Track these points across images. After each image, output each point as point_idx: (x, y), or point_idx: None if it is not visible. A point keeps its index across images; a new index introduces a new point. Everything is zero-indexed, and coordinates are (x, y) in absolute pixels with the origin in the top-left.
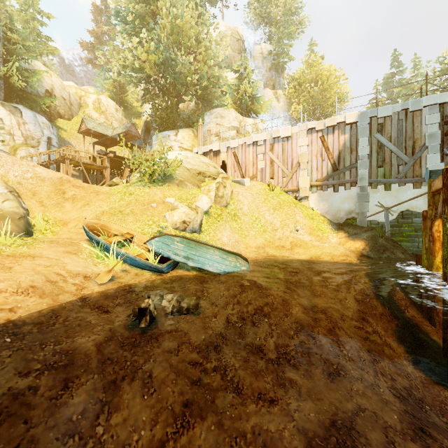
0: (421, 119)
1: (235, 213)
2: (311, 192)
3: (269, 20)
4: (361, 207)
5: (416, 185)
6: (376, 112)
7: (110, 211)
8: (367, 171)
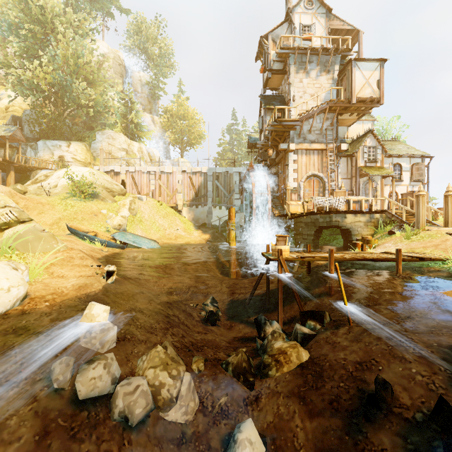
0: (233, 177)
1: (141, 219)
2: (184, 207)
3: (147, 54)
4: (209, 217)
5: None
6: (215, 169)
7: (66, 217)
8: (211, 199)
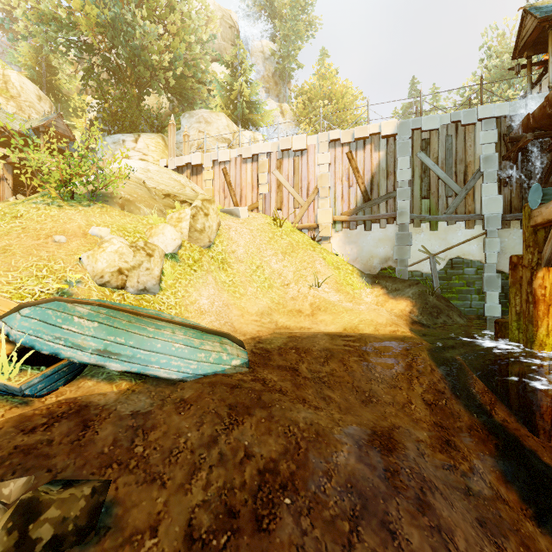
0: (475, 136)
1: (224, 259)
2: (334, 230)
3: (272, 11)
4: (401, 253)
5: (468, 224)
6: (420, 122)
7: None
8: (408, 204)
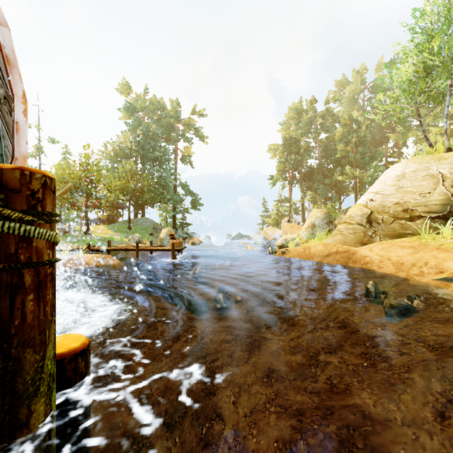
0: None
1: None
2: None
3: None
4: None
5: None
6: None
7: None
8: None
